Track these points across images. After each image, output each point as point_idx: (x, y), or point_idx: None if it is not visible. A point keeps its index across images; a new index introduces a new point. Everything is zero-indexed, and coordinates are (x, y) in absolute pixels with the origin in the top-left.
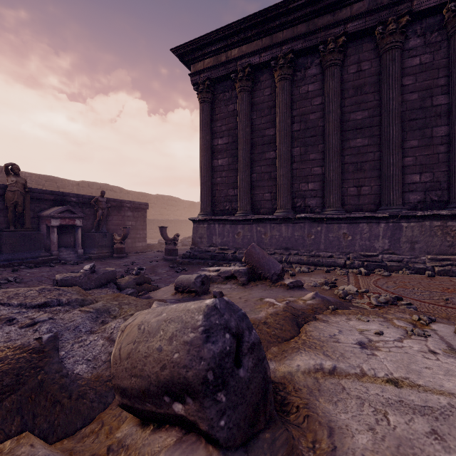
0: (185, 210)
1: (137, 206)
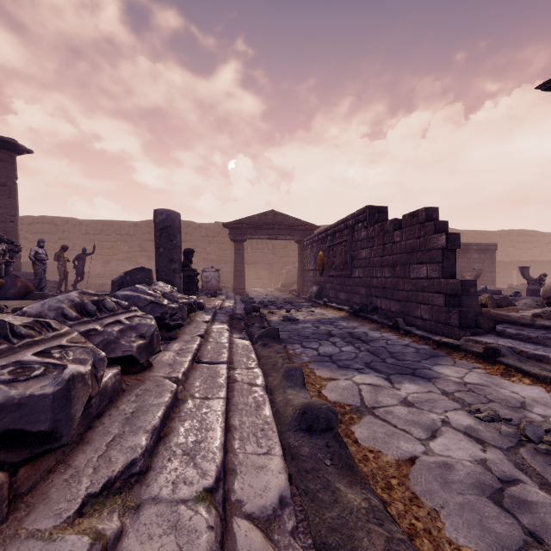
0: (548, 247)
1: (483, 247)
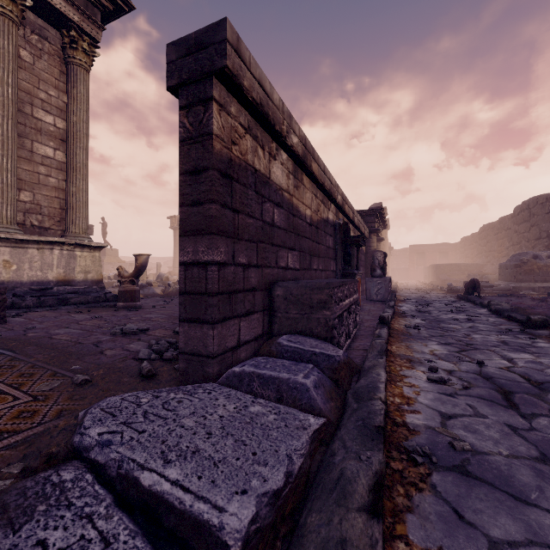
0: None
1: None
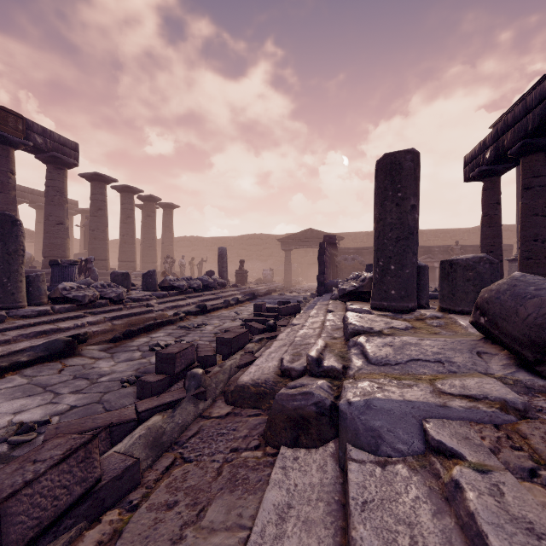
0: None
1: None
